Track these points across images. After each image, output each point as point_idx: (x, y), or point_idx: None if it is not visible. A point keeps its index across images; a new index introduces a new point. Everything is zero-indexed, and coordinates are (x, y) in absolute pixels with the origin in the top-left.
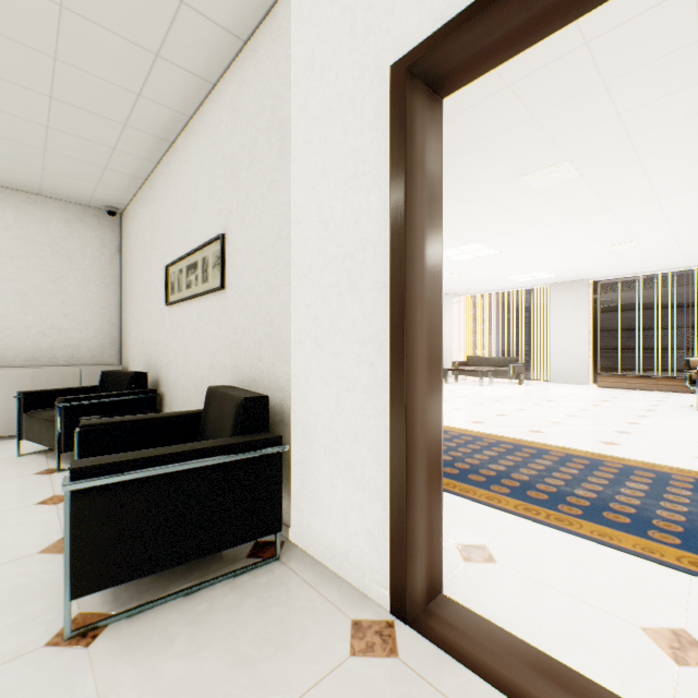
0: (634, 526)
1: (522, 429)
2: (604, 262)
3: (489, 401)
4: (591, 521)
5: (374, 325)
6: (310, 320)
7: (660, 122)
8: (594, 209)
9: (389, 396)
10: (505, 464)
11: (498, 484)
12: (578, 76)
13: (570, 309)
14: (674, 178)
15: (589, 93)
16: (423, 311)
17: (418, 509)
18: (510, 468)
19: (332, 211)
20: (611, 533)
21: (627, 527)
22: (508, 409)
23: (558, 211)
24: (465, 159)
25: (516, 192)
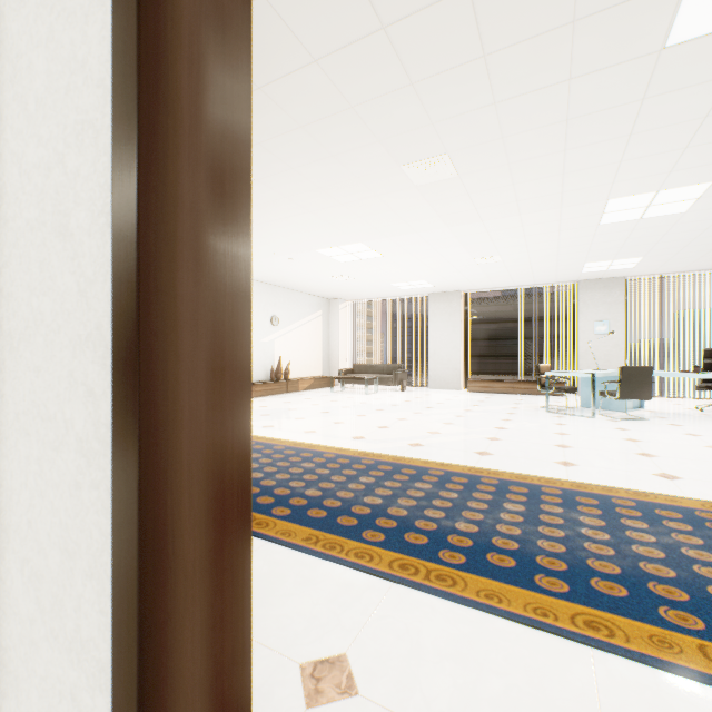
0: (520, 571)
1: (403, 443)
2: (474, 275)
3: (372, 412)
4: (477, 573)
5: (95, 307)
6: (1, 299)
7: (530, 123)
8: (469, 217)
9: (112, 466)
10: (383, 494)
11: (373, 528)
12: (460, 37)
13: (446, 318)
14: (535, 192)
15: (470, 65)
16: (200, 279)
17: (182, 704)
18: (388, 500)
19: (31, 71)
20: (499, 590)
21: (514, 574)
22: (391, 419)
23: (437, 214)
24: (340, 130)
25: (397, 185)
